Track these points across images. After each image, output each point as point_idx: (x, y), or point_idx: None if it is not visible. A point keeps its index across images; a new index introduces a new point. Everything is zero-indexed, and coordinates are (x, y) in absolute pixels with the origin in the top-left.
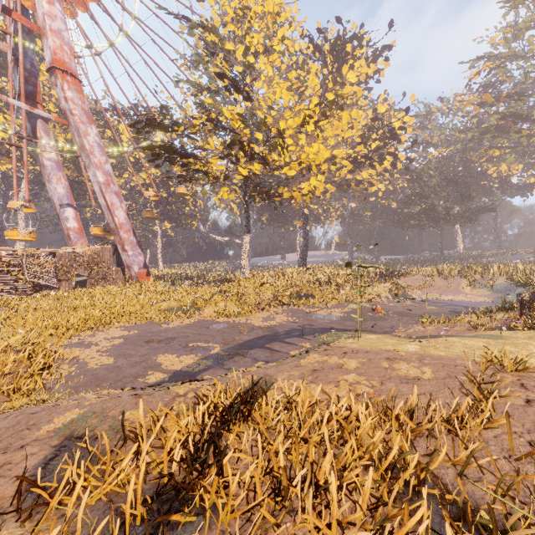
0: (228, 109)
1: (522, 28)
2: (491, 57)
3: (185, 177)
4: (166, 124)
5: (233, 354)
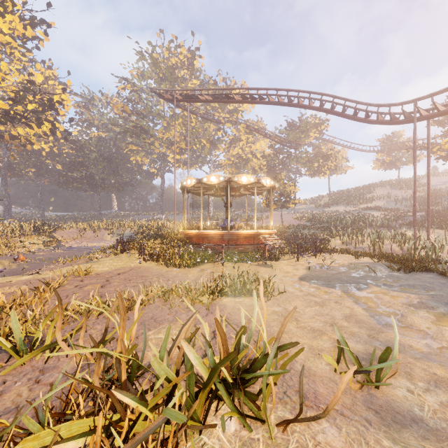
0: None
1: (146, 75)
2: (131, 82)
3: None
4: None
5: None
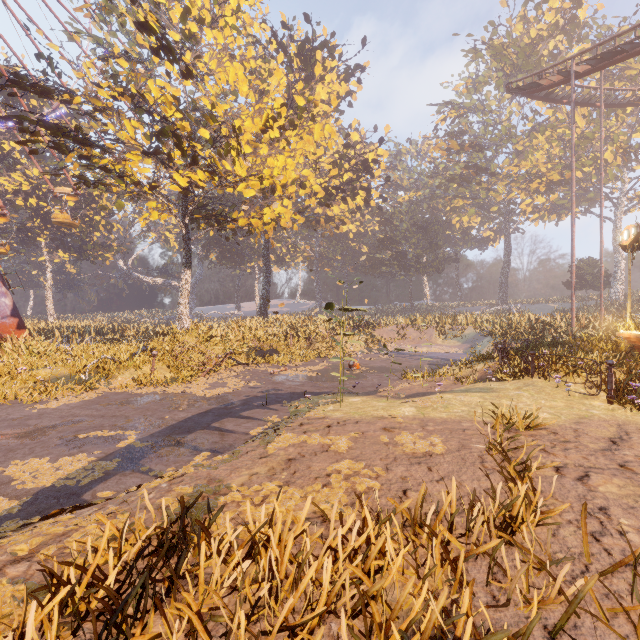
0: (157, 83)
1: (482, 81)
2: (456, 104)
3: (85, 178)
4: (49, 88)
5: (159, 445)
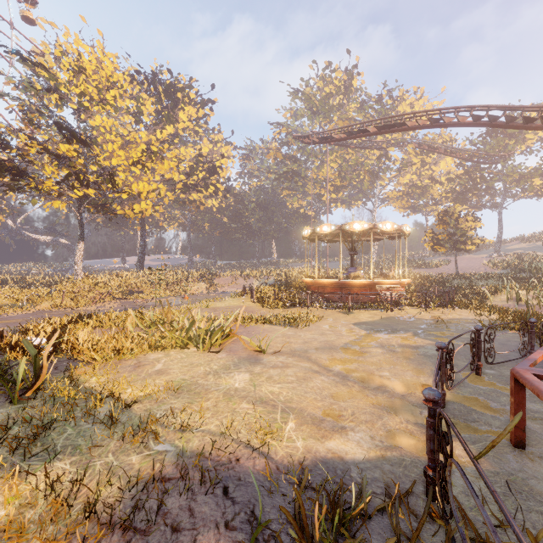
0: (65, 145)
1: (299, 114)
2: (284, 126)
3: (12, 187)
4: None
5: None
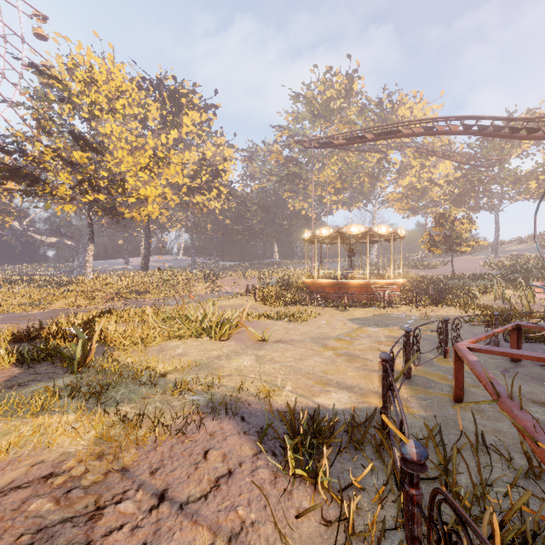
0: (78, 153)
1: (301, 117)
2: (286, 129)
3: (27, 192)
4: (14, 152)
5: None
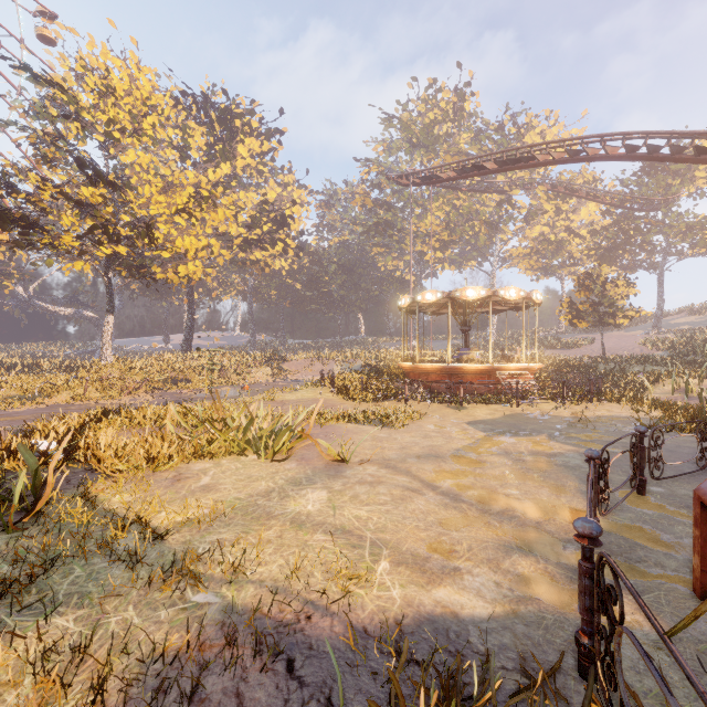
0: (88, 189)
1: (395, 147)
2: (375, 163)
3: (21, 244)
4: None
5: None
